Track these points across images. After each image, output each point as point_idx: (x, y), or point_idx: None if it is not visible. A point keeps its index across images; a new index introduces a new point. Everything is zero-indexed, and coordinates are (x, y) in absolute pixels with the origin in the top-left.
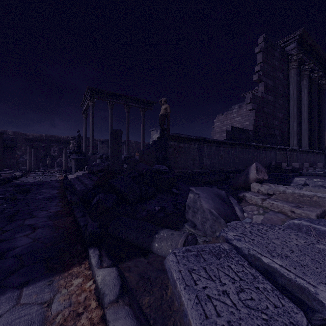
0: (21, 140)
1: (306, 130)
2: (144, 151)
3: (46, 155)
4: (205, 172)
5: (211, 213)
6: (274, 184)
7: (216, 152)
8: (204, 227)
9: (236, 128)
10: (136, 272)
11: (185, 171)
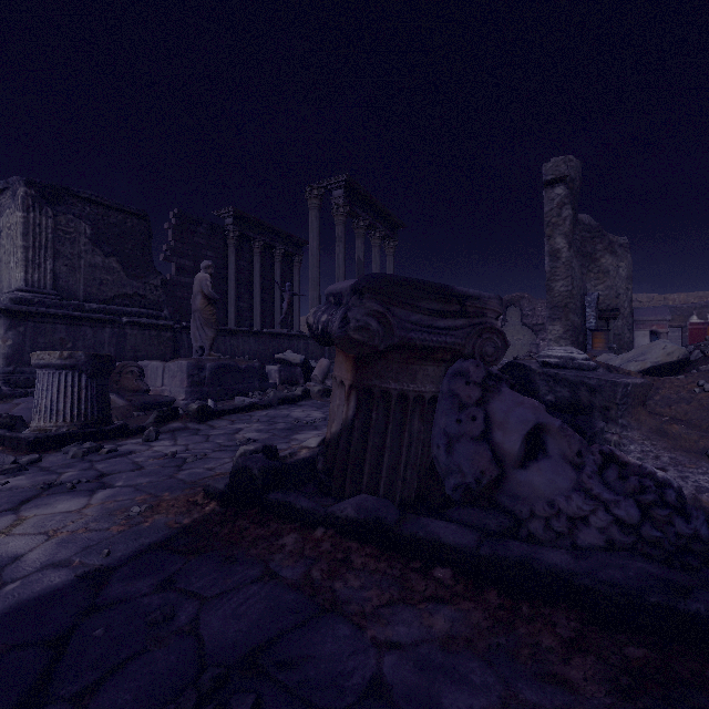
0: None
1: (259, 316)
2: None
3: None
4: None
5: None
6: None
7: None
8: None
9: None
10: None
11: None
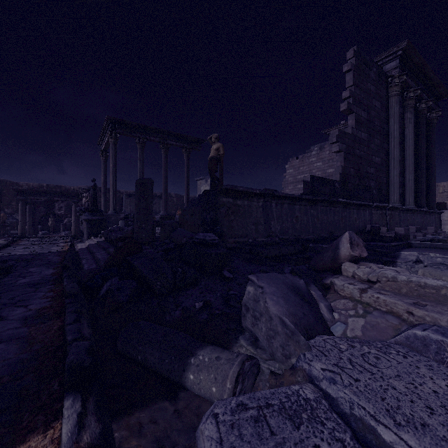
0: (10, 193)
1: (412, 181)
2: (187, 210)
3: (48, 214)
4: (273, 241)
5: (283, 324)
6: (373, 259)
7: (289, 212)
8: (270, 345)
9: (316, 178)
10: (152, 437)
11: (244, 241)
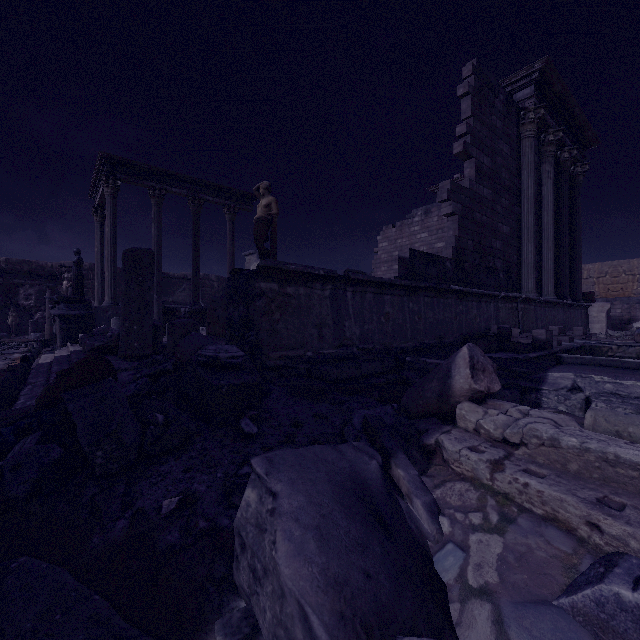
0: None
1: (551, 261)
2: (219, 301)
3: (7, 305)
4: (349, 354)
5: (306, 622)
6: (505, 385)
7: (375, 305)
8: None
9: (418, 253)
10: None
11: (298, 354)
